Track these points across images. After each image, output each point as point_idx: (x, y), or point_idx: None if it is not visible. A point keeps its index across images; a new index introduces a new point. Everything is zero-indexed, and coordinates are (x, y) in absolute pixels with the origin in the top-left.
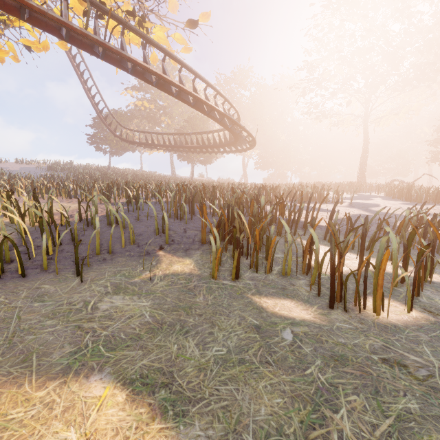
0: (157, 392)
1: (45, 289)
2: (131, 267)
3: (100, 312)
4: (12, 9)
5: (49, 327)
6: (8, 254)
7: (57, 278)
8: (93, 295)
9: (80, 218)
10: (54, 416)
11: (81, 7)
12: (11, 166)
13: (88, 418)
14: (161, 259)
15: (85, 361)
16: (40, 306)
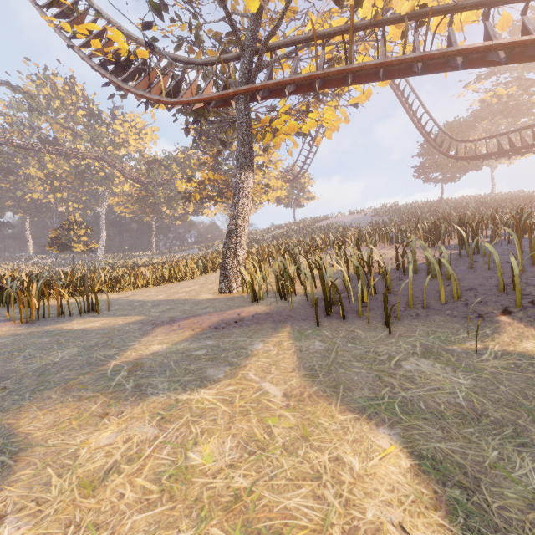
0: (449, 486)
1: (357, 334)
2: (450, 330)
3: (402, 371)
4: (341, 81)
5: (355, 368)
6: (335, 297)
7: (368, 325)
8: (398, 351)
9: (397, 267)
10: (346, 440)
11: (400, 30)
12: (345, 219)
13: (370, 459)
14: (501, 328)
15: (378, 410)
16: (352, 348)
